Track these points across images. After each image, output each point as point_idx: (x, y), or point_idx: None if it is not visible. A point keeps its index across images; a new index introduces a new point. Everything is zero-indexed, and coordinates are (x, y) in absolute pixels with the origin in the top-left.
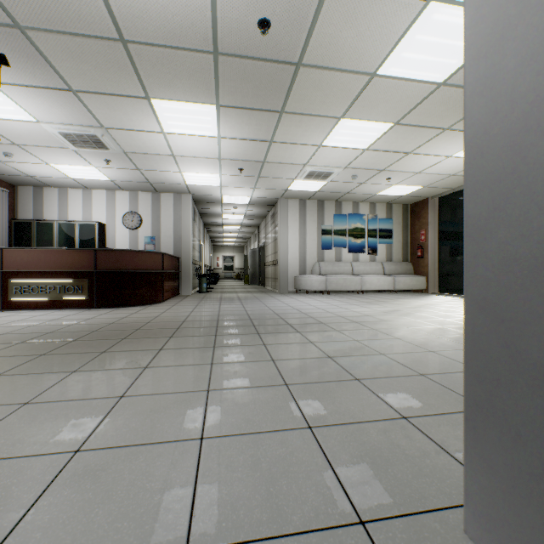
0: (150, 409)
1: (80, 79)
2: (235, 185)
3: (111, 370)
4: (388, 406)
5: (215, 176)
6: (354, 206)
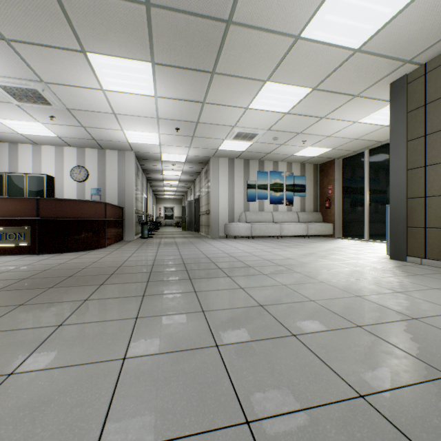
0: (38, 396)
1: (11, 26)
2: (172, 144)
3: (17, 330)
4: (337, 377)
5: (154, 135)
6: (274, 164)
